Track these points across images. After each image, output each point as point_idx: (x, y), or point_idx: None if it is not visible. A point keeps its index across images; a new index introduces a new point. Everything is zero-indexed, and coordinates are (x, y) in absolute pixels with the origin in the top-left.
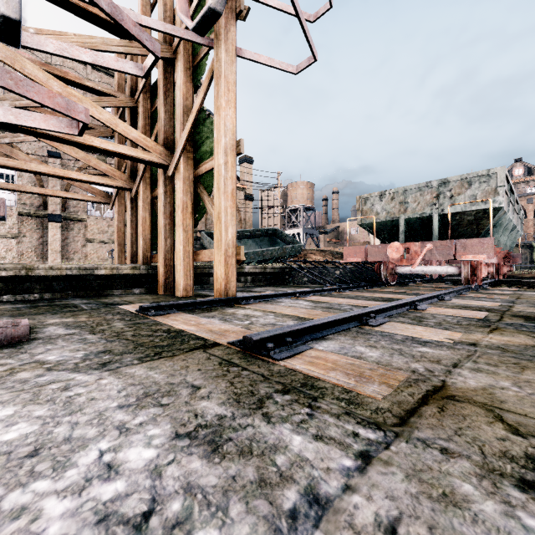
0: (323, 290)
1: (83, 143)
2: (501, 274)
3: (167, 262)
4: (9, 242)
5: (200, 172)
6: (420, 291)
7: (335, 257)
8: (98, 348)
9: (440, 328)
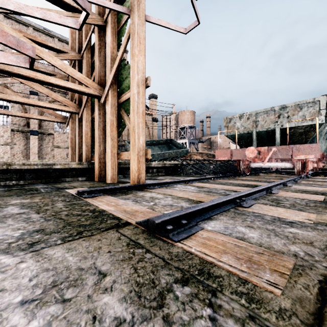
0: (203, 178)
1: (43, 80)
2: (318, 168)
3: (101, 160)
4: (6, 148)
5: (121, 100)
6: (268, 179)
7: (209, 157)
8: (35, 227)
9: (296, 210)
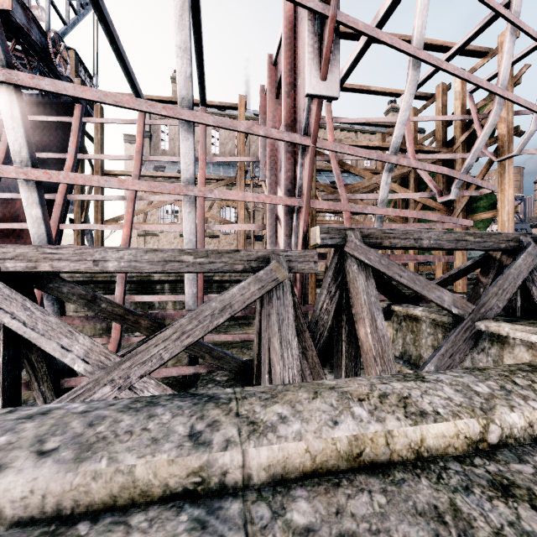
0: None
1: None
2: None
3: (443, 272)
4: None
5: (474, 219)
6: None
7: None
8: None
9: None
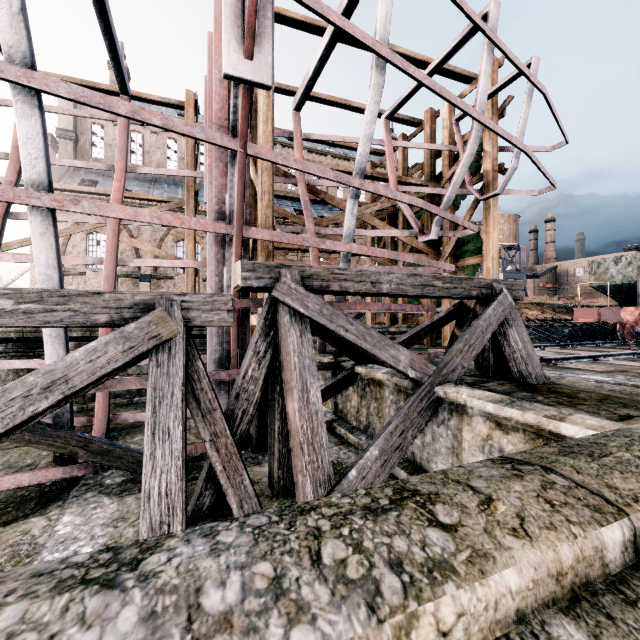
0: (557, 345)
1: None
2: None
3: None
4: None
5: (462, 265)
6: None
7: (556, 312)
8: None
9: None
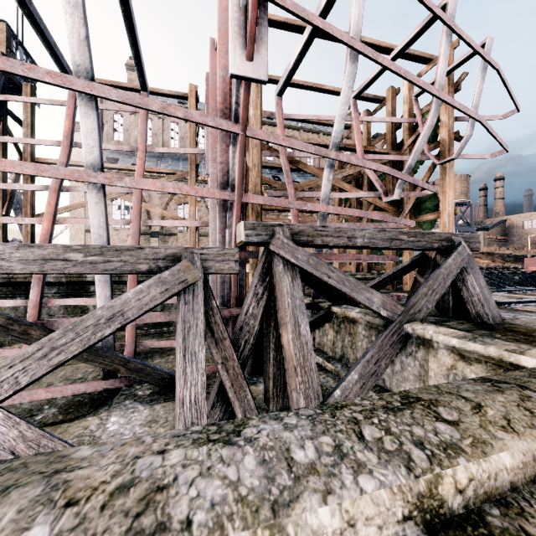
0: (508, 290)
1: None
2: None
3: None
4: None
5: (420, 220)
6: None
7: (506, 261)
8: None
9: None
